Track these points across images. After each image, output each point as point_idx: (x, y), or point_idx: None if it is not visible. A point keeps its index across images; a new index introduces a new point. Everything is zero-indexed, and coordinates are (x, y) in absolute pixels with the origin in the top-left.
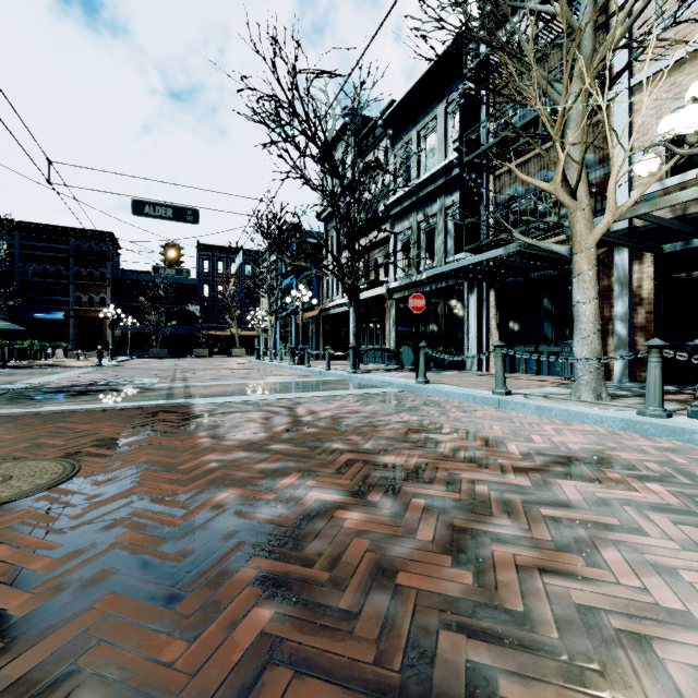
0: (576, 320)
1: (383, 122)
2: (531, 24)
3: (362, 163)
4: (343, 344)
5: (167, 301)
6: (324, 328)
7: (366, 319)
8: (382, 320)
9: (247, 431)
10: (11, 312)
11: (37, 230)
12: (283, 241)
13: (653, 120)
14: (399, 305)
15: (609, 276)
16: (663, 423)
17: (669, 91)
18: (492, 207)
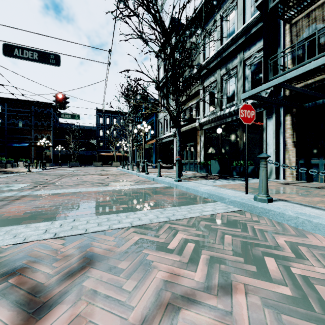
0: None
1: (196, 15)
2: None
3: (186, 11)
4: (170, 159)
5: (79, 137)
6: (159, 150)
7: (184, 143)
8: (194, 143)
9: None
10: (2, 143)
11: (16, 102)
12: (136, 101)
13: None
14: (207, 134)
15: None
16: None
17: None
18: (288, 50)
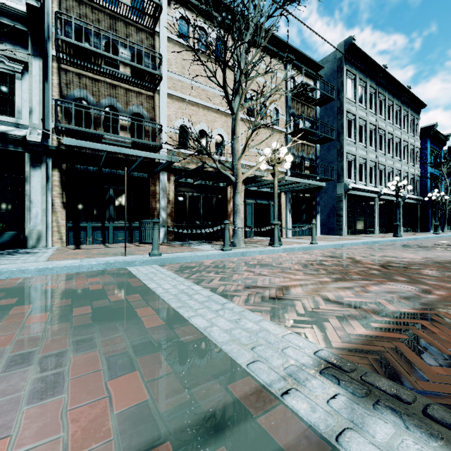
0: (239, 212)
1: None
2: (260, 75)
3: None
4: None
5: None
6: None
7: None
8: None
9: (394, 287)
10: None
11: None
12: None
13: (174, 117)
14: None
15: (155, 185)
16: (290, 247)
17: (180, 108)
18: (56, 93)
